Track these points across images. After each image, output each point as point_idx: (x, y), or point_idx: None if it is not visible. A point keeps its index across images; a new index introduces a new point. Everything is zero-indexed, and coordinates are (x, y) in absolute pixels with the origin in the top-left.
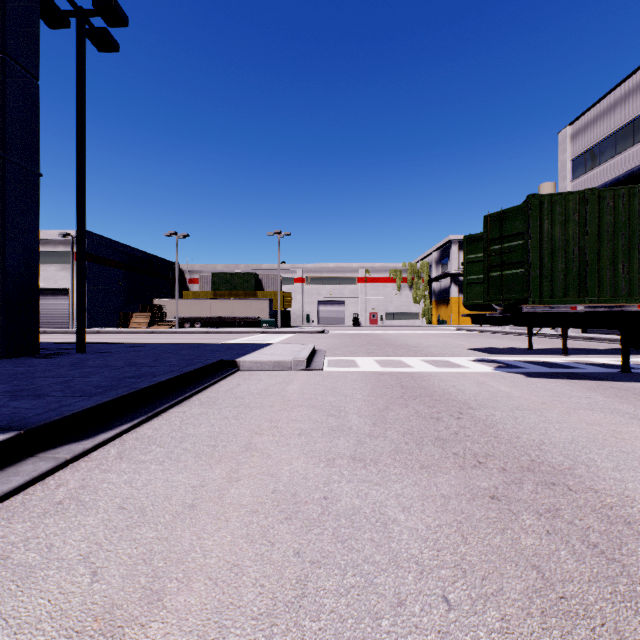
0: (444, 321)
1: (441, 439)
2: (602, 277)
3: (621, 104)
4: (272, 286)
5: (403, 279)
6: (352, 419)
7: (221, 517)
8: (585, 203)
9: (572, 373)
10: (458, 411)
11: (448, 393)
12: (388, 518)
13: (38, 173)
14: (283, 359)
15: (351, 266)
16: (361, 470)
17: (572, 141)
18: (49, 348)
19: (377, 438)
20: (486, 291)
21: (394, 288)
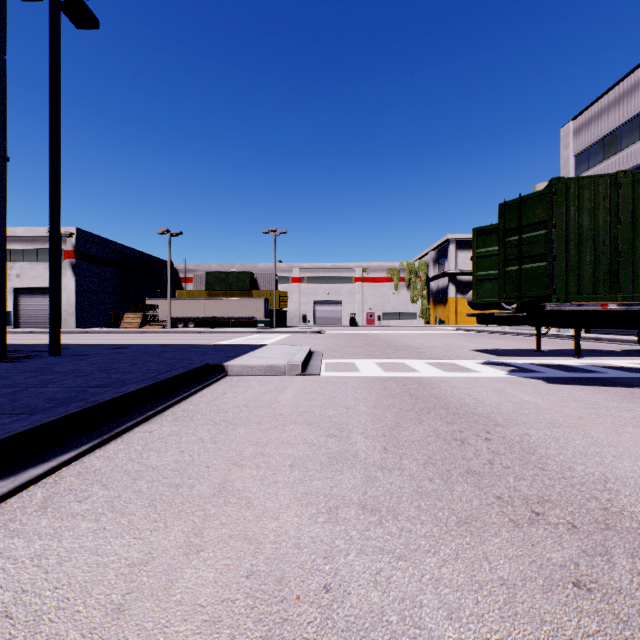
0: (442, 321)
1: (474, 473)
2: (637, 271)
3: (627, 97)
4: (268, 285)
5: (400, 279)
6: (357, 441)
7: (159, 637)
8: (617, 187)
9: (595, 378)
10: (484, 429)
11: (465, 404)
12: (428, 636)
13: (5, 157)
14: (276, 363)
15: (348, 265)
16: (376, 529)
17: (575, 136)
18: (23, 350)
19: (391, 471)
20: (502, 287)
21: (391, 288)
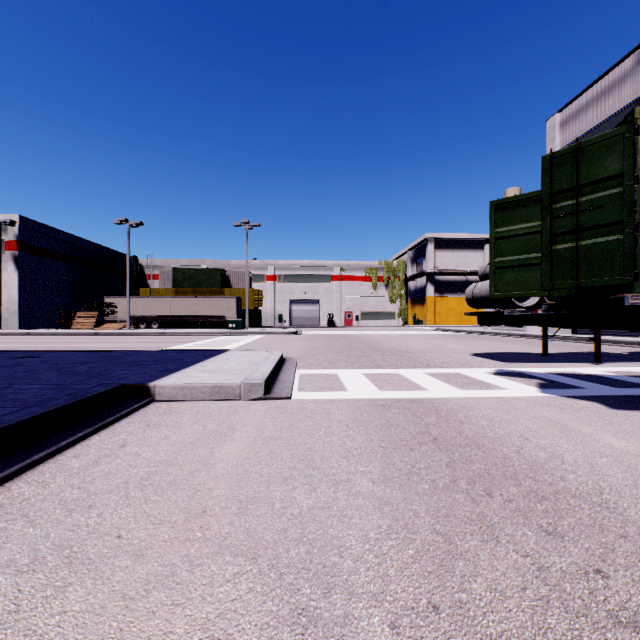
0: (420, 321)
1: None
2: None
3: (618, 87)
4: (241, 283)
5: (379, 278)
6: None
7: None
8: None
9: None
10: None
11: (537, 464)
12: None
13: None
14: (227, 381)
15: (326, 263)
16: None
17: (561, 129)
18: None
19: None
20: (546, 274)
21: (370, 287)
